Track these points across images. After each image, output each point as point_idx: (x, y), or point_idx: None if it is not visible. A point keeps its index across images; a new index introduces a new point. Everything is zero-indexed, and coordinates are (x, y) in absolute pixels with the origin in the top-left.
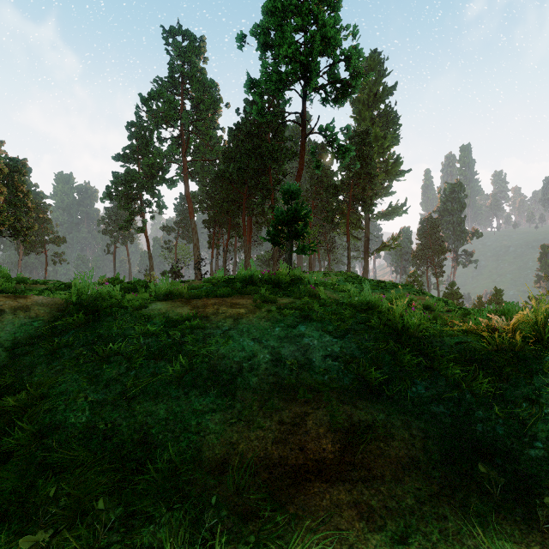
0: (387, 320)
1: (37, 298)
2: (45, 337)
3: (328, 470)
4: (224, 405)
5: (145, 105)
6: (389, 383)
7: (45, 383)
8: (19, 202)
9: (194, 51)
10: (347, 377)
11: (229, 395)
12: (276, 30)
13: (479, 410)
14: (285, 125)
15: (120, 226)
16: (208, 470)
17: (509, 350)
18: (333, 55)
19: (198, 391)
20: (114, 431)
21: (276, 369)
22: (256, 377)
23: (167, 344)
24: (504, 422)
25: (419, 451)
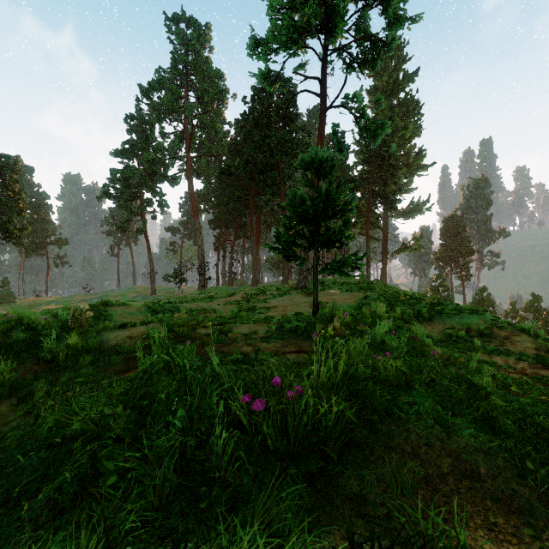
0: None
1: None
2: None
3: None
4: None
5: (145, 96)
6: None
7: None
8: (10, 202)
9: (198, 38)
10: None
11: None
12: None
13: None
14: (296, 114)
15: (117, 226)
16: None
17: None
18: None
19: None
20: None
21: None
22: None
23: None
24: None
25: None
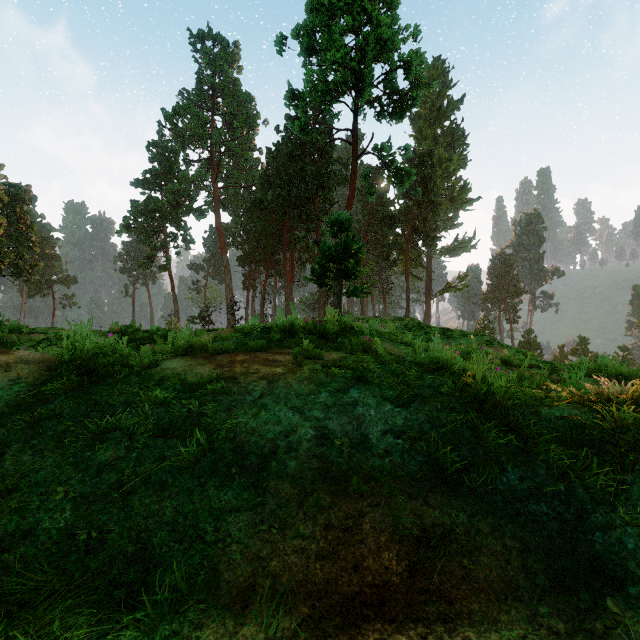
0: (464, 384)
1: (22, 354)
2: (26, 405)
3: (393, 602)
4: (252, 501)
5: (169, 121)
6: (471, 470)
7: (17, 470)
8: (21, 236)
9: (226, 58)
10: (415, 460)
11: (259, 488)
12: (322, 31)
13: (597, 512)
14: (333, 145)
15: (140, 263)
16: (227, 602)
17: (631, 428)
18: (390, 60)
19: (218, 481)
20: (101, 541)
21: (322, 449)
22: (296, 460)
23: (181, 415)
24: (634, 531)
25: (517, 572)
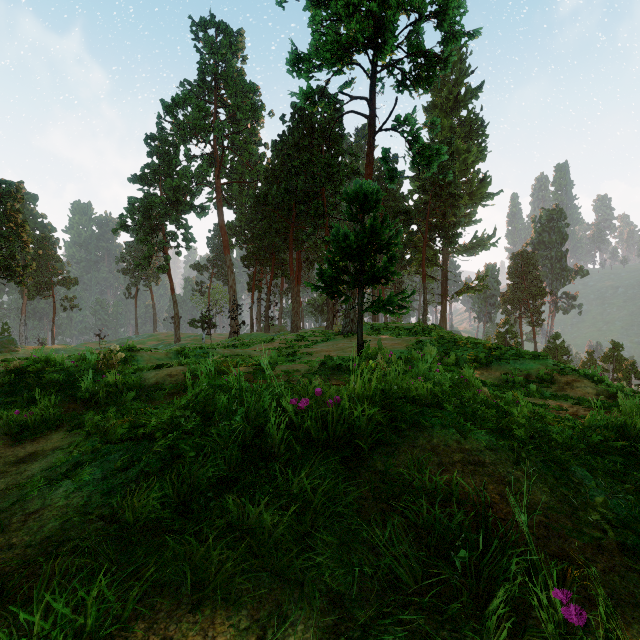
0: None
1: None
2: None
3: None
4: None
5: (168, 113)
6: None
7: None
8: (11, 235)
9: (230, 47)
10: None
11: None
12: None
13: None
14: (343, 135)
15: (136, 264)
16: None
17: None
18: (419, 3)
19: None
20: None
21: None
22: None
23: None
24: None
25: None
